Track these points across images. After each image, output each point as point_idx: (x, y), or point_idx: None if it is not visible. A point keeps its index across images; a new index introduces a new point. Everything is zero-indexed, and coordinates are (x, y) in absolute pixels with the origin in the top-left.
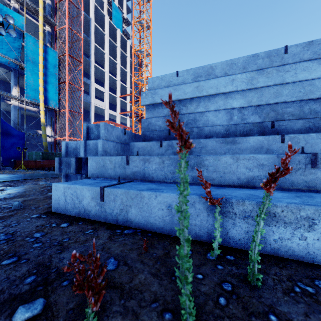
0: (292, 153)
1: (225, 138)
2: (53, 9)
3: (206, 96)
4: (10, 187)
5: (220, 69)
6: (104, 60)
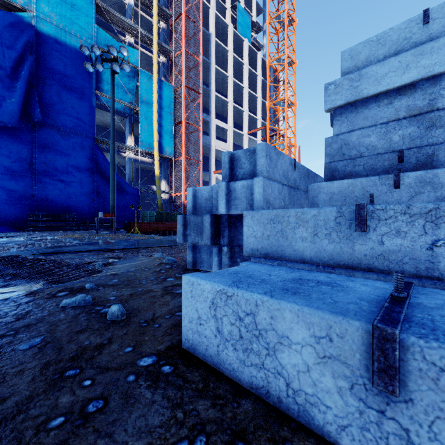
0: None
1: None
2: (168, 33)
3: None
4: (118, 260)
5: None
6: (227, 87)
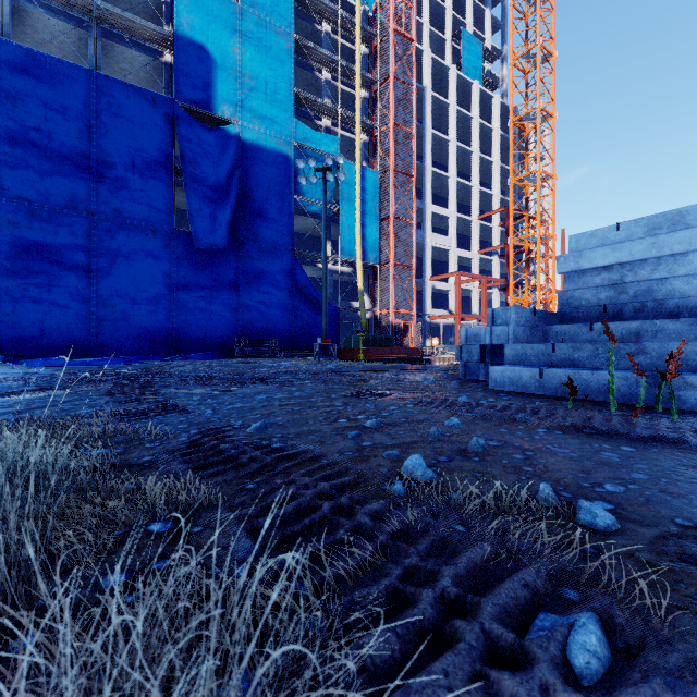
0: (684, 344)
1: (696, 318)
2: (371, 102)
3: (670, 255)
4: (399, 376)
5: (696, 216)
6: (447, 154)
